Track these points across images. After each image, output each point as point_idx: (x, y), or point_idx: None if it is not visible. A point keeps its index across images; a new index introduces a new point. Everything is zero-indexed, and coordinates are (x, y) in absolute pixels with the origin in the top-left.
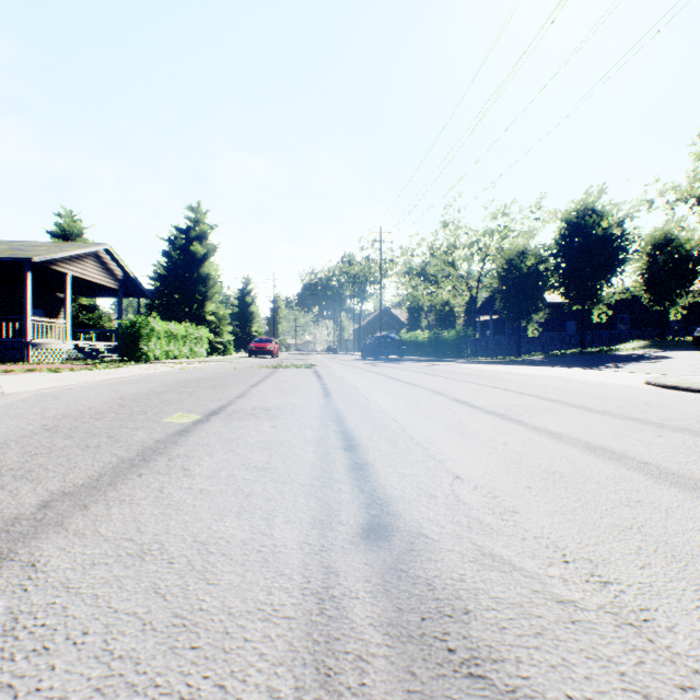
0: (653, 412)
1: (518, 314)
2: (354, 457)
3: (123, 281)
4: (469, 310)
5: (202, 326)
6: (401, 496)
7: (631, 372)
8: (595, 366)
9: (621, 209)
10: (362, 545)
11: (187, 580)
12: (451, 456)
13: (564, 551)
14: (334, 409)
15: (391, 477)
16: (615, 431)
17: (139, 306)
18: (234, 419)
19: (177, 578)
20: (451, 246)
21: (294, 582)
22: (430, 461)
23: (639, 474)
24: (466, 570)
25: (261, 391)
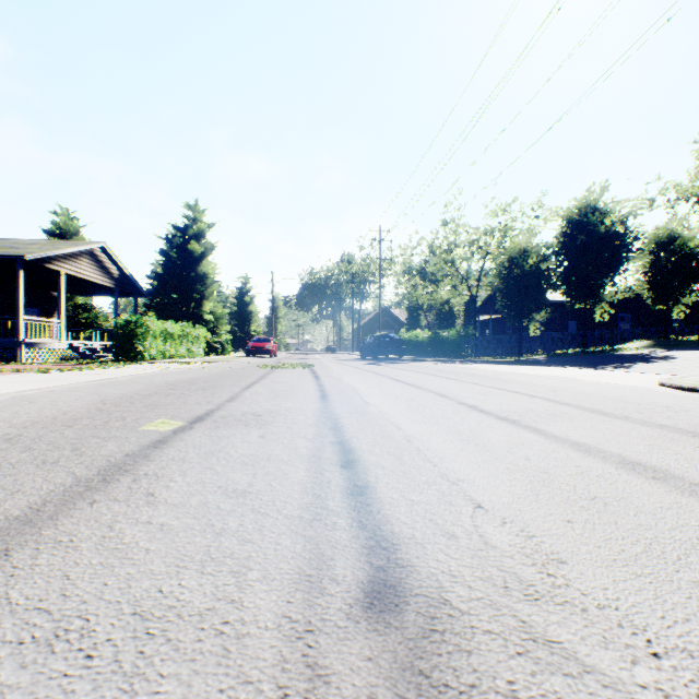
0: (680, 418)
1: (520, 313)
2: (353, 477)
3: (119, 280)
4: (469, 309)
5: (200, 325)
6: (412, 535)
7: (639, 372)
8: (600, 367)
9: (624, 206)
10: (363, 621)
11: (103, 694)
12: (467, 476)
13: (648, 635)
14: (331, 415)
15: (397, 506)
16: (647, 442)
17: (136, 305)
18: (220, 426)
19: (90, 689)
20: (451, 245)
21: (262, 698)
22: (443, 482)
23: (698, 501)
24: (515, 673)
25: (255, 393)
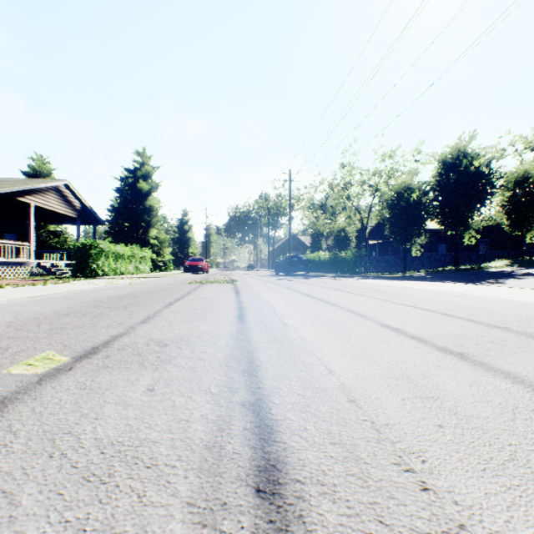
0: None
1: (404, 238)
2: None
3: (80, 211)
4: (359, 235)
5: (146, 248)
6: None
7: (516, 287)
8: (478, 282)
9: (488, 152)
10: None
11: None
12: None
13: None
14: (246, 344)
15: None
16: None
17: (95, 232)
18: (107, 366)
19: None
20: (347, 183)
21: None
22: None
23: None
24: None
25: (173, 311)
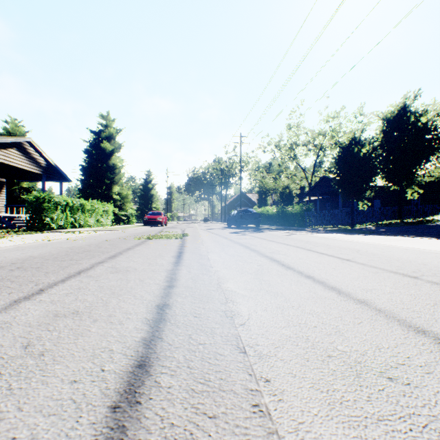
0: None
1: (352, 192)
2: None
3: (45, 168)
4: (300, 193)
5: (108, 202)
6: None
7: None
8: None
9: (433, 109)
10: None
11: None
12: None
13: None
14: None
15: None
16: None
17: (61, 188)
18: None
19: None
20: (294, 143)
21: None
22: None
23: None
24: None
25: None
